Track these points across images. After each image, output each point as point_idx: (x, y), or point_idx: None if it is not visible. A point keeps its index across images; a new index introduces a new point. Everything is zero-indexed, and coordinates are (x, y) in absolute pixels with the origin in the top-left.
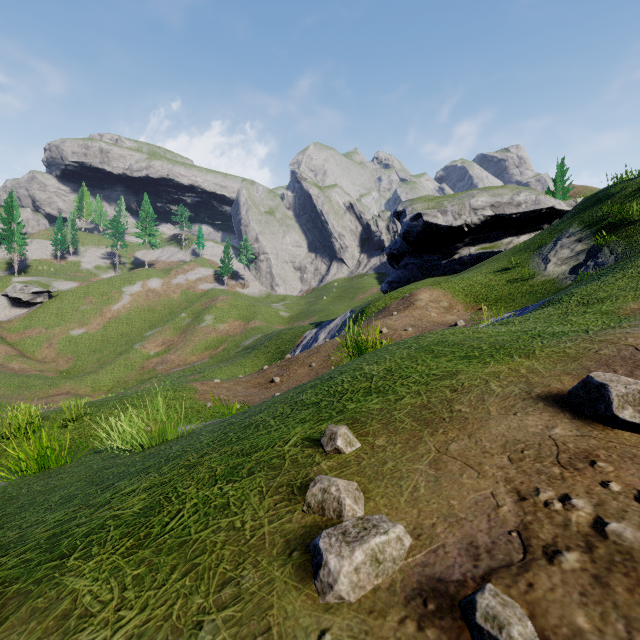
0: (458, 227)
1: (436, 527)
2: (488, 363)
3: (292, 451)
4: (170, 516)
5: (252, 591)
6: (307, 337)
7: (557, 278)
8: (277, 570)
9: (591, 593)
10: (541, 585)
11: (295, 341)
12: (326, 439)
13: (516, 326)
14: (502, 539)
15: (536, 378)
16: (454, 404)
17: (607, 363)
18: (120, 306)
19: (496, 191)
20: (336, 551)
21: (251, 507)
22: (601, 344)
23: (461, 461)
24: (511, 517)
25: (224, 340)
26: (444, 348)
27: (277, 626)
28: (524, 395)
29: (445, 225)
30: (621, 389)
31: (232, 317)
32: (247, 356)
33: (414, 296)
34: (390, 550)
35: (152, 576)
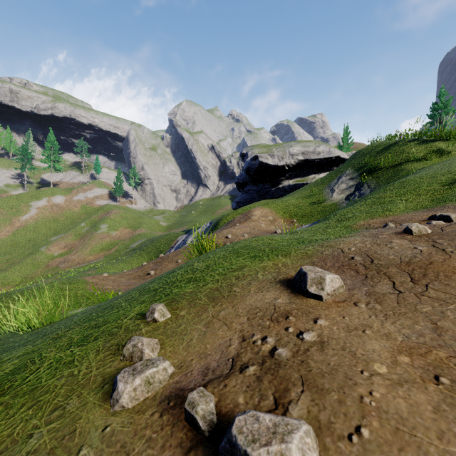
0: (281, 166)
1: (193, 361)
2: (264, 260)
3: (128, 322)
4: (31, 372)
5: (72, 411)
6: (179, 241)
7: (338, 202)
8: (92, 397)
9: (252, 385)
10: (231, 385)
11: (170, 244)
12: (149, 313)
13: (297, 235)
14: (223, 363)
15: (284, 269)
16: (234, 287)
17: (324, 259)
18: (28, 217)
19: (305, 143)
20: (125, 380)
21: (88, 361)
22: (326, 248)
23: (222, 321)
24: (233, 351)
25: (116, 243)
26: (245, 250)
27: (81, 428)
28: (272, 280)
29: (273, 164)
30: (313, 275)
31: (123, 226)
32: (134, 255)
33: (251, 212)
34: (158, 376)
35: (6, 412)
